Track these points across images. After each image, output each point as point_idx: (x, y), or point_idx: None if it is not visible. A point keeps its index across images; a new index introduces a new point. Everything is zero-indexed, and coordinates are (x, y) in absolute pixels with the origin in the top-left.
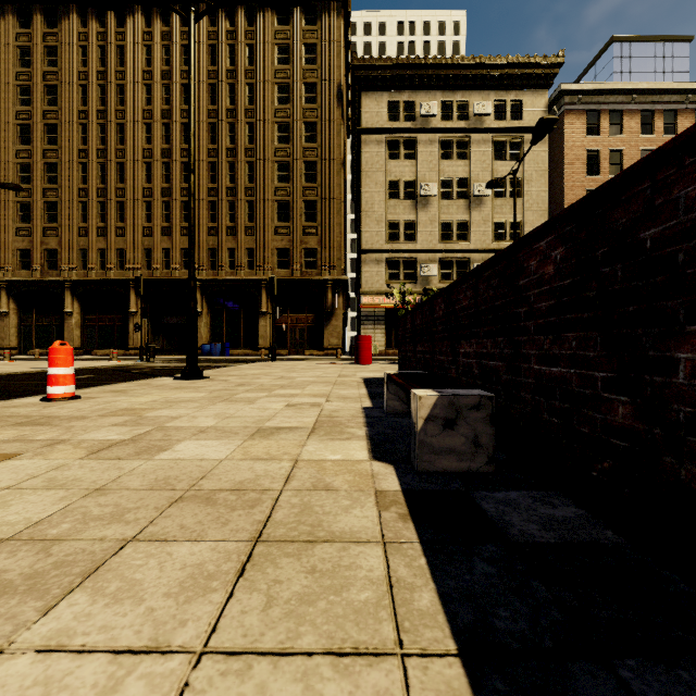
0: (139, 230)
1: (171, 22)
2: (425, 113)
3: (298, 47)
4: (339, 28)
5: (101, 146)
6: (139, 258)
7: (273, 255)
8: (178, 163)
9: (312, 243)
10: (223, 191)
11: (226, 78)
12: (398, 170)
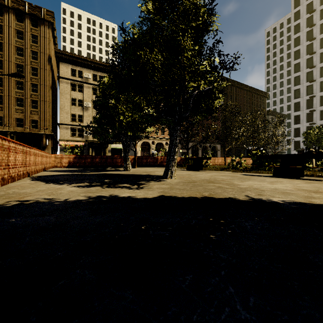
0: None
1: None
2: (86, 77)
3: (28, 34)
4: (49, 33)
5: None
6: None
7: (14, 120)
8: None
9: (35, 117)
10: None
11: None
12: (76, 95)
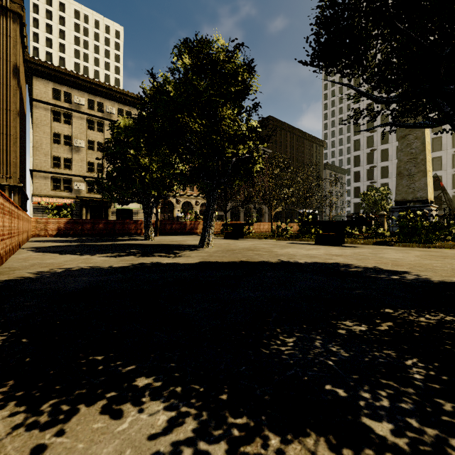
0: None
1: None
2: (78, 102)
3: None
4: (15, 30)
5: None
6: None
7: None
8: None
9: None
10: None
11: None
12: (60, 128)
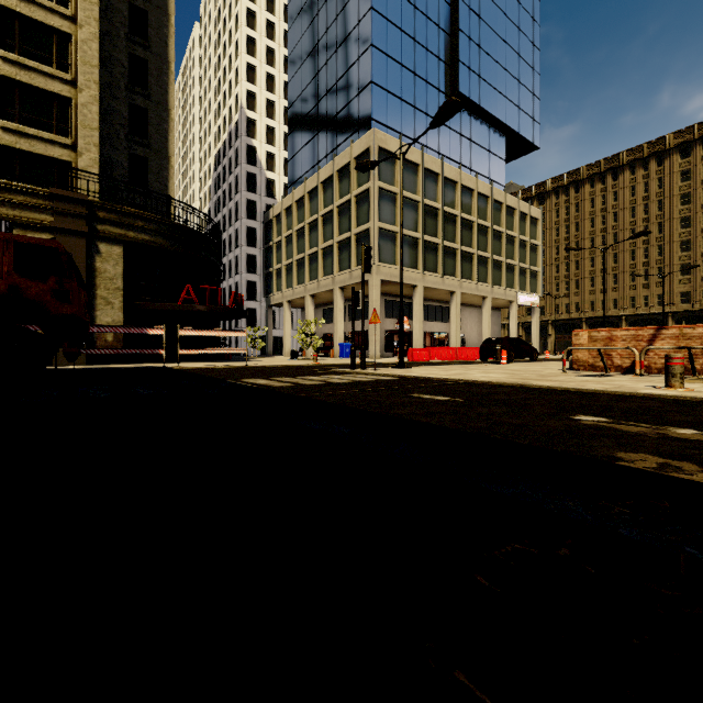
0: (587, 292)
1: (605, 182)
2: None
3: (697, 168)
4: None
5: (566, 254)
6: (587, 306)
7: (677, 296)
8: (610, 254)
9: None
10: (640, 265)
11: (642, 201)
12: None
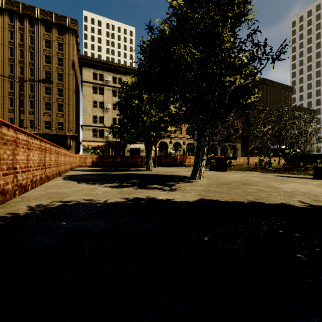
0: None
1: None
2: (107, 79)
3: (55, 43)
4: (73, 40)
5: None
6: None
7: (43, 123)
8: None
9: (61, 120)
10: (17, 94)
11: (19, 47)
12: (97, 97)
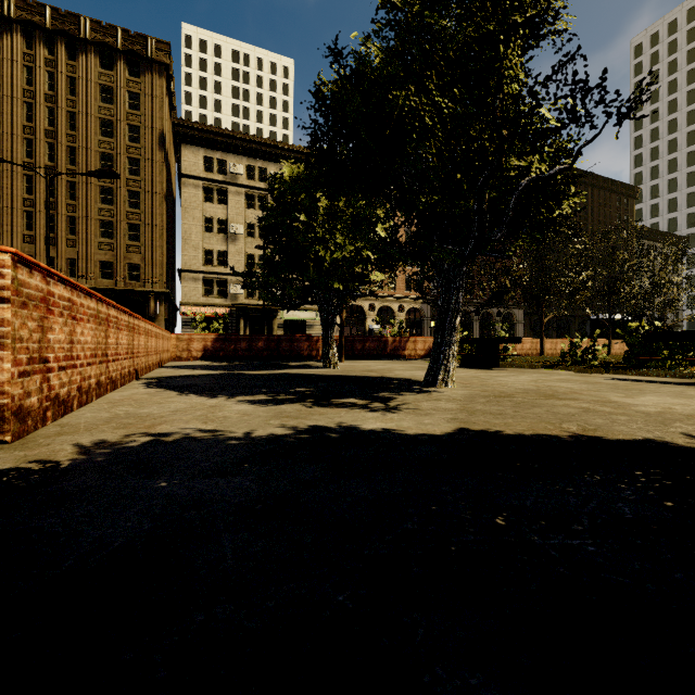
0: None
1: None
2: (234, 172)
3: (122, 92)
4: (162, 87)
5: None
6: None
7: (96, 266)
8: None
9: (136, 259)
10: (41, 204)
11: (45, 101)
12: (212, 210)
